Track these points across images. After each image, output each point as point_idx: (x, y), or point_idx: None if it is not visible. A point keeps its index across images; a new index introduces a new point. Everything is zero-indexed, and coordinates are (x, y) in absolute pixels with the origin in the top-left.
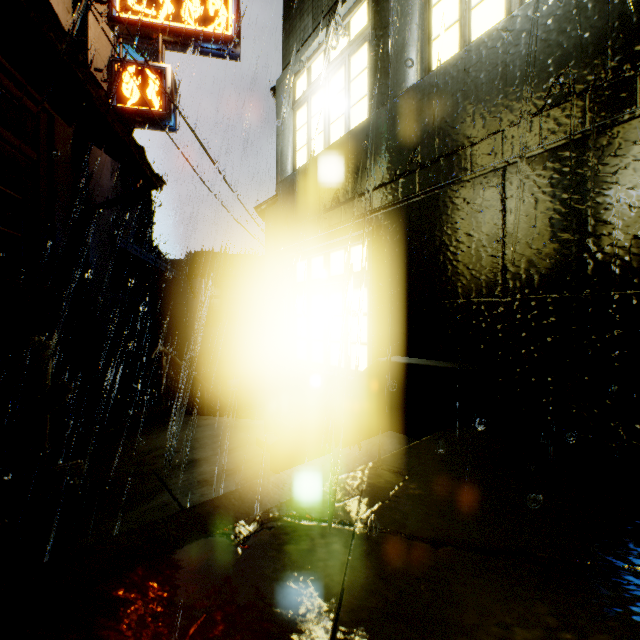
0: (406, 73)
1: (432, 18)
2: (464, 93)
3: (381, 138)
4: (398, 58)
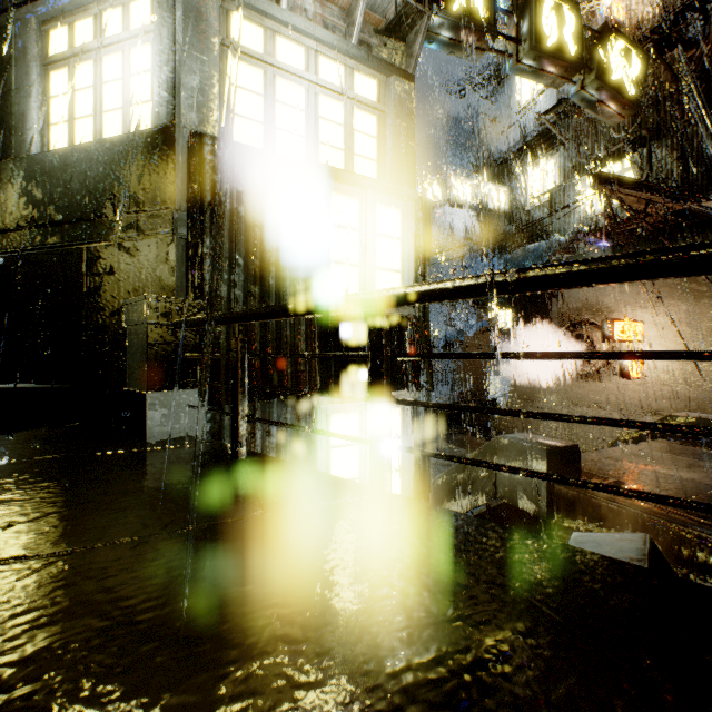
0: (27, 142)
1: (51, 106)
2: (65, 182)
3: (7, 188)
4: (20, 125)
